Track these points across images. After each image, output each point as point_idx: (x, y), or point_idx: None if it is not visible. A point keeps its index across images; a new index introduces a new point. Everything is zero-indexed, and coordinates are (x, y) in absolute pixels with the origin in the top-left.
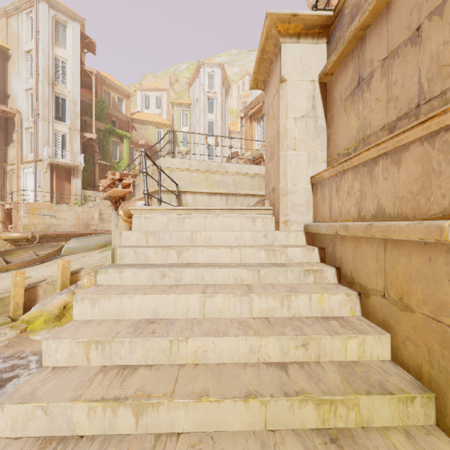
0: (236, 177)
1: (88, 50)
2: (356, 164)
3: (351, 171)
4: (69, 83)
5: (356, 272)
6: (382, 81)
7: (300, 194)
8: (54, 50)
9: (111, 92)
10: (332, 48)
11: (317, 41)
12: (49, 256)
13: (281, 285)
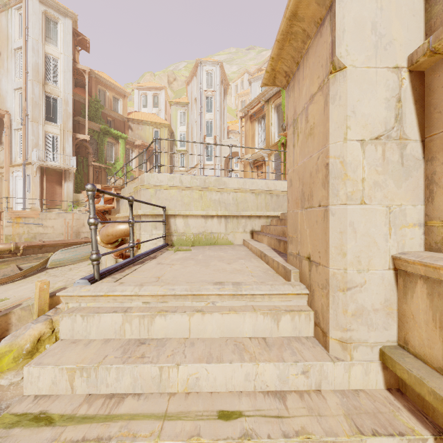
0: (238, 195)
1: (82, 48)
2: None
3: None
4: (61, 82)
5: None
6: None
7: (372, 288)
8: (44, 48)
9: (106, 91)
10: None
11: None
12: (33, 270)
13: None
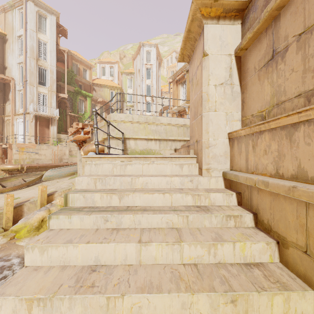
0: (167, 127)
1: (62, 35)
2: (274, 127)
3: (269, 133)
4: (49, 58)
5: (273, 221)
6: (297, 54)
7: (219, 147)
8: (38, 35)
9: (78, 64)
10: (246, 28)
11: (233, 23)
12: (33, 182)
13: (207, 230)
